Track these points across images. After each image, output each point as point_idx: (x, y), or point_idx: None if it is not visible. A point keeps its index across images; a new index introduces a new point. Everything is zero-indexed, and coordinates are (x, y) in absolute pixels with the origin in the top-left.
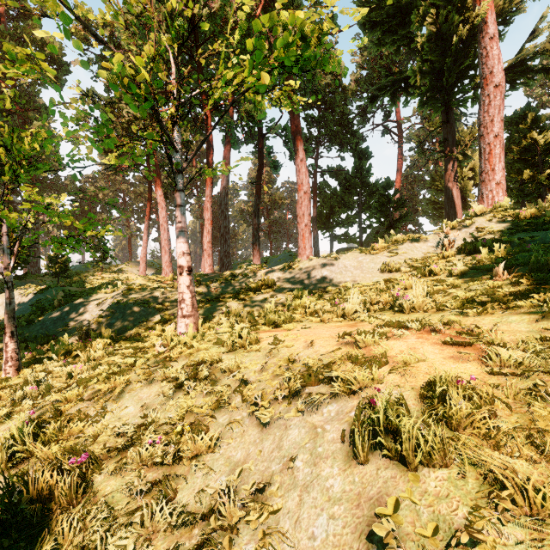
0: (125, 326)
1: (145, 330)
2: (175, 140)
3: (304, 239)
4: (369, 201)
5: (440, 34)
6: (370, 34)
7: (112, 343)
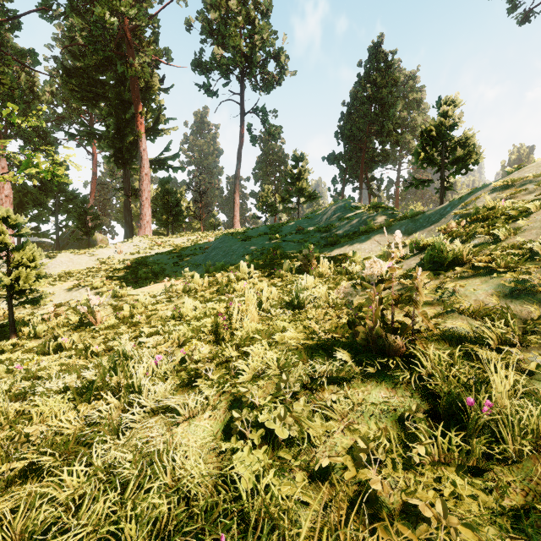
0: None
1: None
2: None
3: None
4: (67, 206)
5: (120, 131)
6: (72, 94)
7: None
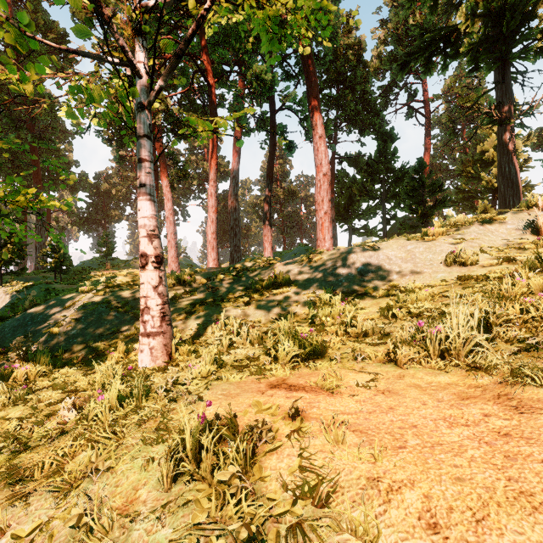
0: (87, 338)
1: (109, 347)
2: (137, 58)
3: (323, 229)
4: (395, 188)
5: None
6: None
7: (48, 371)
